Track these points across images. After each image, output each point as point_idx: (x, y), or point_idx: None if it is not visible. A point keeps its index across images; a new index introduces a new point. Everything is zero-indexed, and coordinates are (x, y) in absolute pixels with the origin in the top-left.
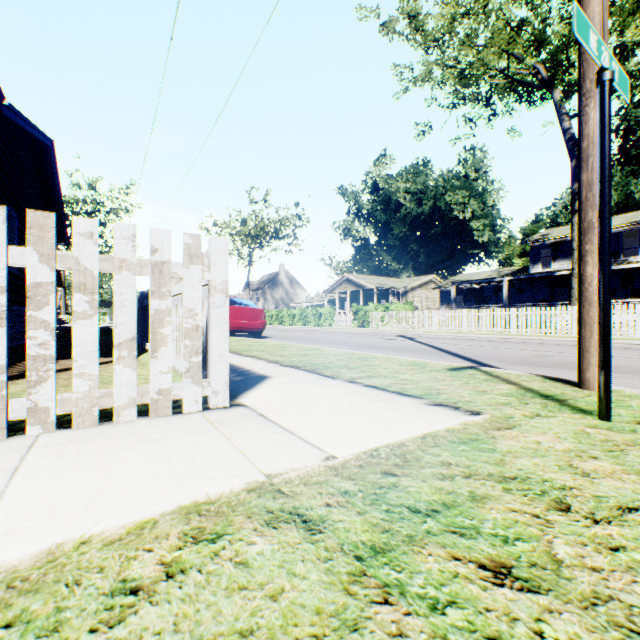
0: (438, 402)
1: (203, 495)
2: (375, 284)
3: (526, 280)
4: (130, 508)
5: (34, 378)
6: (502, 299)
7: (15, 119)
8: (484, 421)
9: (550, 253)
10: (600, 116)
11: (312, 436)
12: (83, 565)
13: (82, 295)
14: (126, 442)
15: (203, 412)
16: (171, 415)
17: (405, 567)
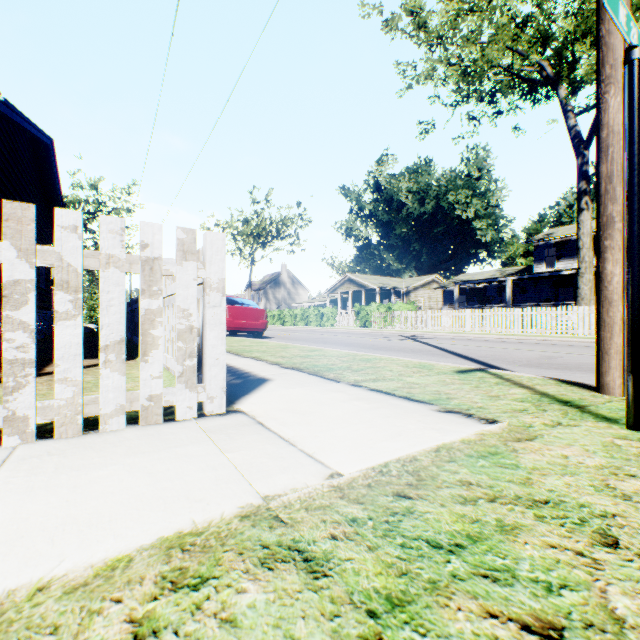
0: (449, 408)
1: (189, 523)
2: (377, 284)
3: (530, 280)
4: (103, 541)
5: (11, 384)
6: (505, 299)
7: (12, 116)
8: (502, 431)
9: (554, 252)
10: (628, 98)
11: (314, 448)
12: (34, 623)
13: (65, 294)
14: (110, 455)
15: (197, 419)
16: (163, 423)
17: (430, 628)
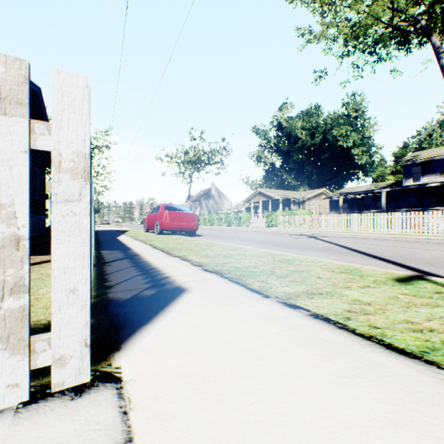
0: None
1: None
2: (280, 196)
3: (399, 191)
4: None
5: None
6: (379, 206)
7: None
8: None
9: (420, 170)
10: None
11: None
12: None
13: None
14: None
15: (17, 415)
16: None
17: None
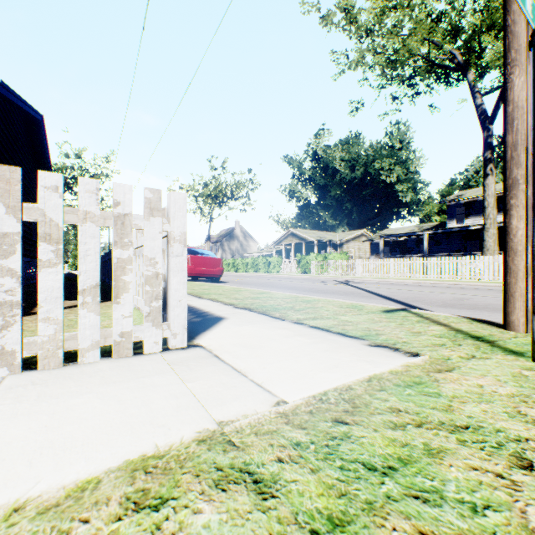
0: (378, 343)
1: (152, 447)
2: (315, 237)
3: (443, 234)
4: (75, 463)
5: (0, 323)
6: (423, 250)
7: (8, 95)
8: (424, 363)
9: (464, 211)
10: (533, 76)
11: (263, 378)
12: None
13: (47, 245)
14: (85, 385)
15: (162, 353)
16: (132, 356)
17: None
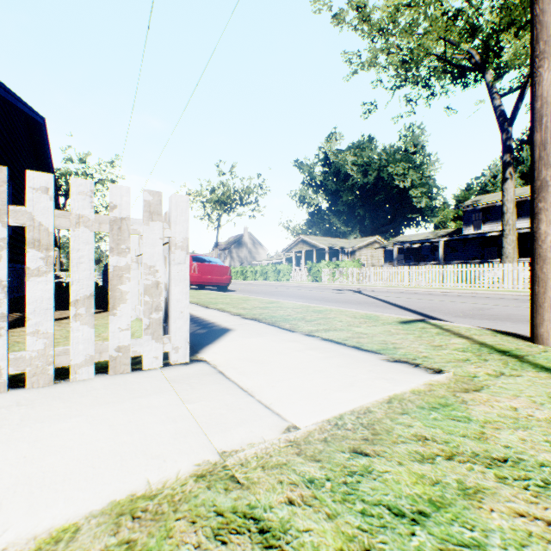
0: (397, 358)
1: (143, 484)
2: (327, 244)
3: (459, 240)
4: (52, 505)
5: None
6: (438, 257)
7: (6, 96)
8: (449, 381)
9: (481, 217)
10: None
11: (271, 399)
12: None
13: (36, 251)
14: (75, 406)
15: (162, 369)
16: (130, 372)
17: None
